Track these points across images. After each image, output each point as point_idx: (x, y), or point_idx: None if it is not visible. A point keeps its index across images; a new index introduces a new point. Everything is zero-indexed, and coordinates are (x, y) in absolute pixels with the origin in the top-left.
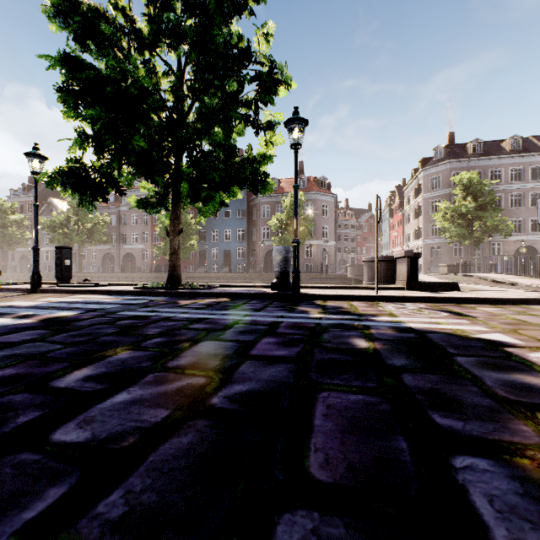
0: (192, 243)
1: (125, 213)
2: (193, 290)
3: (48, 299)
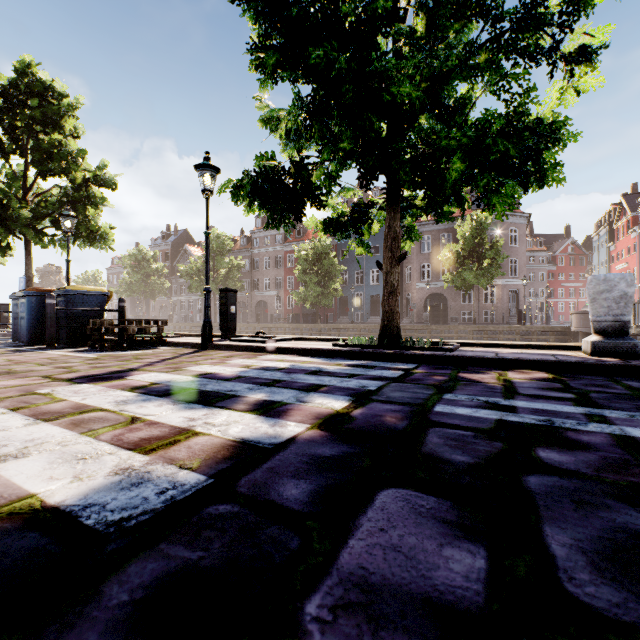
0: (335, 287)
1: (257, 257)
2: (438, 352)
3: (241, 362)
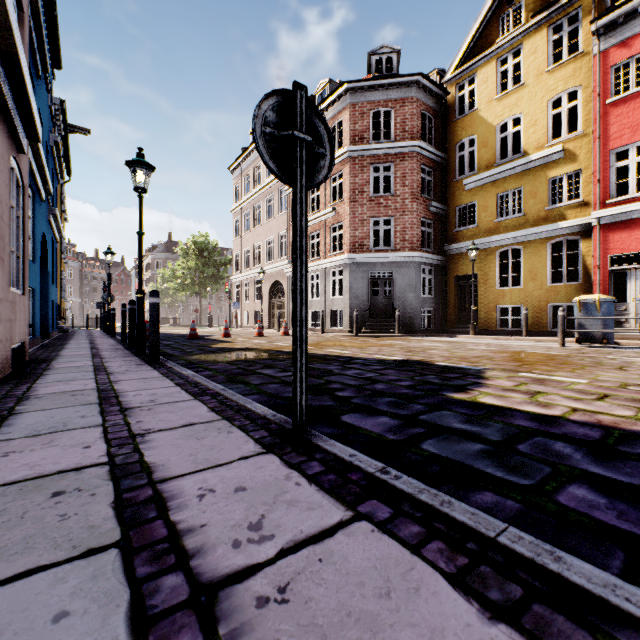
0: None
1: None
2: None
3: None
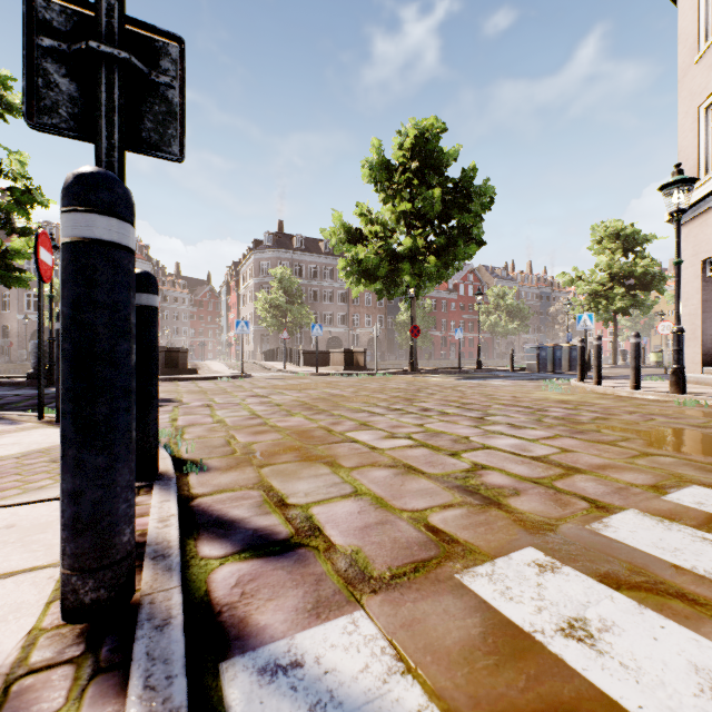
0: None
1: None
2: None
3: None
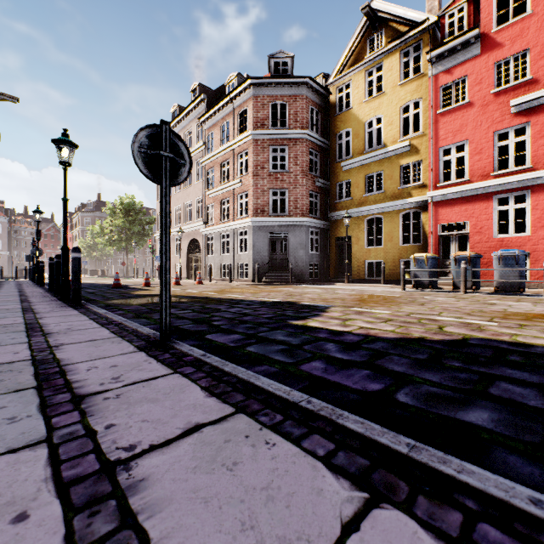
0: None
1: None
2: None
3: None
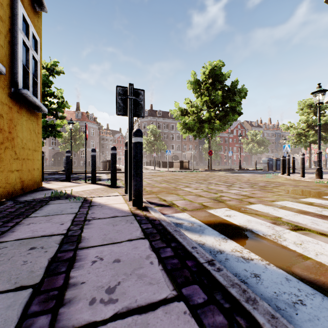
0: None
1: None
2: None
3: None
